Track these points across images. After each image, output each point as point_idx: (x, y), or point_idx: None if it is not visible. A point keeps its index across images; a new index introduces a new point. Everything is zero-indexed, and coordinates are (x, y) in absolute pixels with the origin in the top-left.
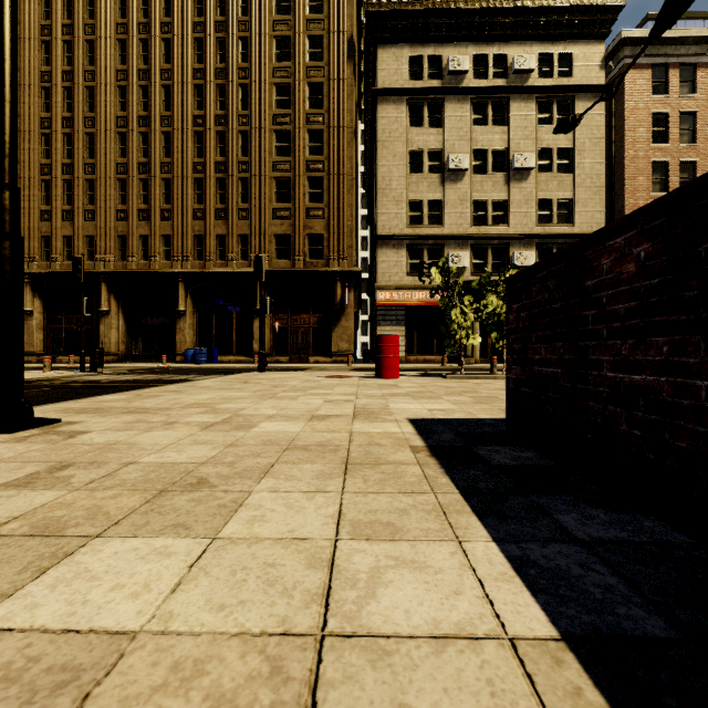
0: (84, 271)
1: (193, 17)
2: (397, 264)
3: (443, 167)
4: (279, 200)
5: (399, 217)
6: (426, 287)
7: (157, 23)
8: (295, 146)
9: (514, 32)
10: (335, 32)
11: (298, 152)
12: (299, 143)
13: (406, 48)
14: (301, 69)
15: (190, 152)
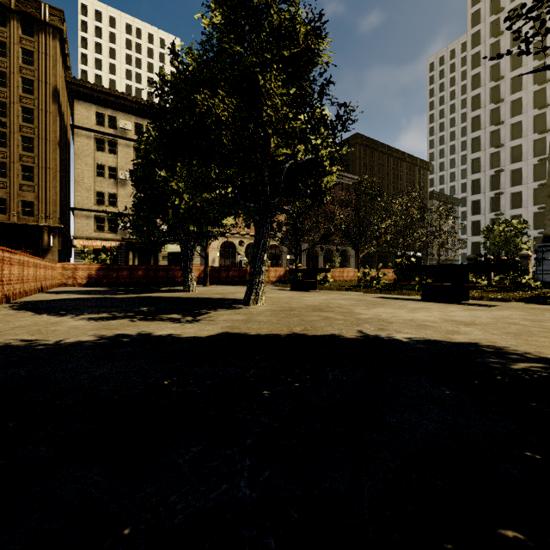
0: None
1: None
2: (88, 225)
3: (117, 176)
4: None
5: (90, 199)
6: (106, 239)
7: None
8: (11, 143)
9: None
10: (43, 82)
11: (13, 147)
12: (14, 142)
13: (94, 106)
14: (15, 96)
15: None
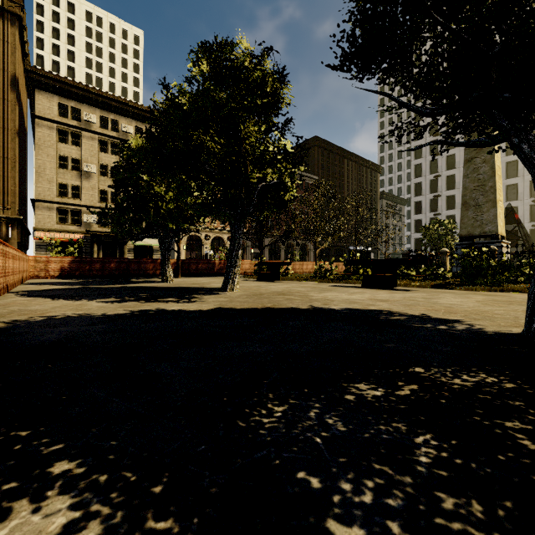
0: None
1: None
2: (50, 217)
3: (81, 168)
4: None
5: (52, 190)
6: (70, 231)
7: None
8: None
9: (122, 112)
10: (1, 69)
11: None
12: None
13: (56, 97)
14: None
15: None
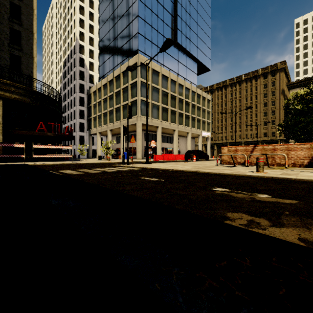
0: (225, 142)
1: (245, 94)
2: None
3: None
4: (264, 125)
5: None
6: None
7: (238, 97)
8: (268, 114)
9: None
10: (278, 89)
11: (268, 115)
12: (269, 114)
13: (297, 89)
14: (269, 99)
15: (244, 119)
